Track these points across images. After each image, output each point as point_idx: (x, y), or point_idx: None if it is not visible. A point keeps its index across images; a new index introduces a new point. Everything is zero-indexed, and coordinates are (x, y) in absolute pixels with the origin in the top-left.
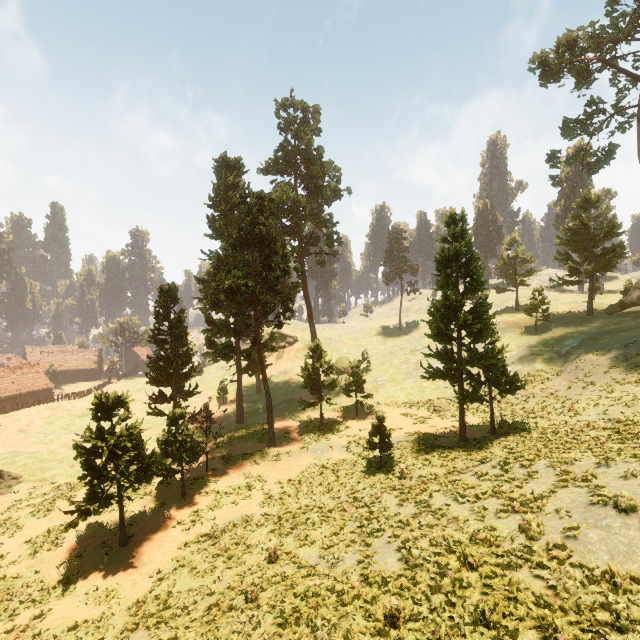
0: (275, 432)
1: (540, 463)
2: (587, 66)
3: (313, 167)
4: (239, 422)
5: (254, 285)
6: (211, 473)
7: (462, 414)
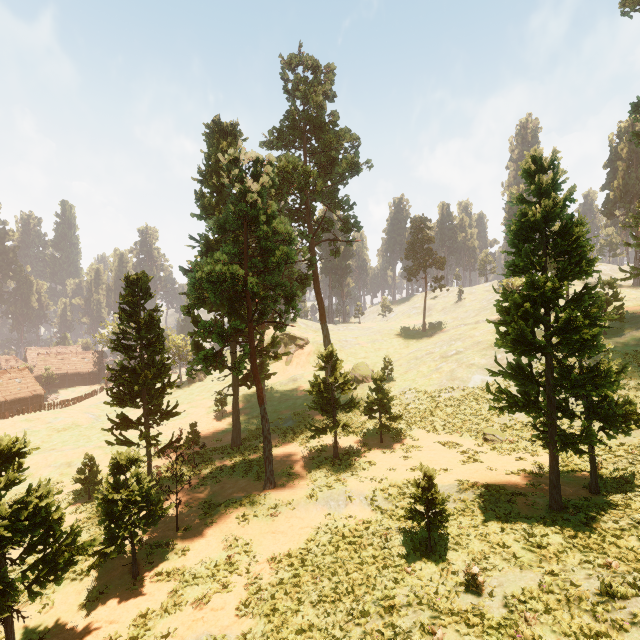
0: (276, 464)
1: None
2: None
3: (326, 136)
4: (235, 445)
5: (243, 272)
6: (181, 534)
7: (555, 467)
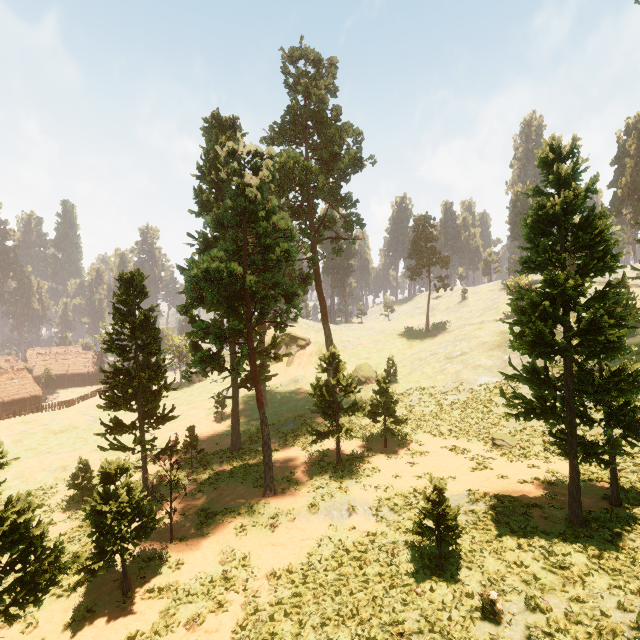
0: (276, 470)
1: None
2: None
3: (328, 131)
4: (234, 449)
5: (241, 270)
6: (176, 546)
7: (575, 478)
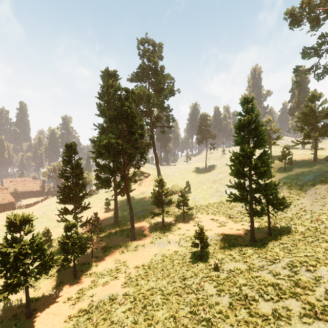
0: (136, 230)
1: (323, 269)
2: (317, 16)
3: (158, 77)
4: (115, 223)
5: (122, 143)
6: (94, 259)
7: (252, 224)
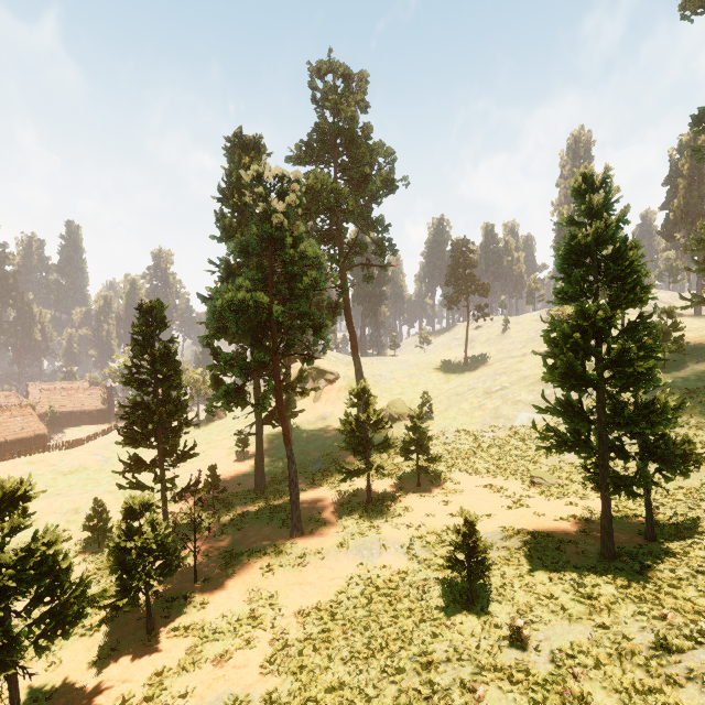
0: (304, 510)
1: None
2: None
3: (358, 150)
4: (258, 489)
5: (268, 300)
6: (200, 586)
7: (607, 511)
